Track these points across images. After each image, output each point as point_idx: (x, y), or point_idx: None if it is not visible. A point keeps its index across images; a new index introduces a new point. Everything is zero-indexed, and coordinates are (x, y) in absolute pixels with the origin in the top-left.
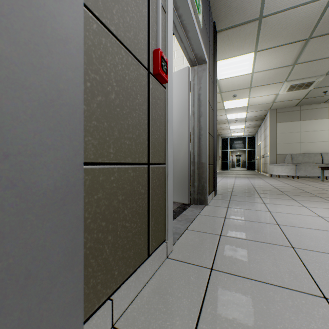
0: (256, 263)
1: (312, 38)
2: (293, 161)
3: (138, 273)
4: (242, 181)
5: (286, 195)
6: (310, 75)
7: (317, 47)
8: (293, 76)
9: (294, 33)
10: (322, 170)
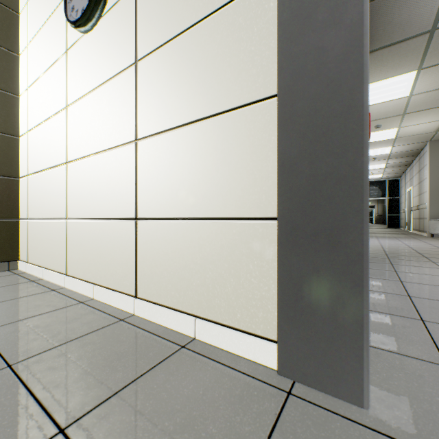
0: None
1: None
2: None
3: None
4: (391, 242)
5: None
6: None
7: None
8: None
9: None
10: None
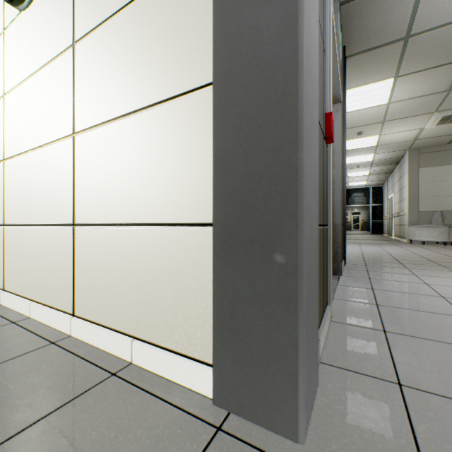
0: (430, 328)
1: None
2: (444, 221)
3: (324, 325)
4: (372, 249)
5: (441, 266)
6: None
7: None
8: (447, 105)
9: None
10: None
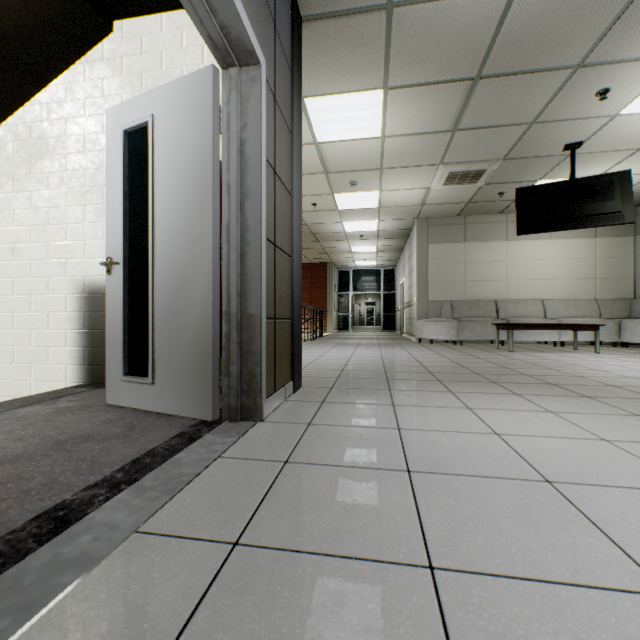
0: None
1: (483, 78)
2: (454, 313)
3: None
4: (367, 353)
5: (438, 381)
6: (479, 157)
7: (490, 100)
8: (453, 156)
9: (453, 59)
10: (497, 330)
